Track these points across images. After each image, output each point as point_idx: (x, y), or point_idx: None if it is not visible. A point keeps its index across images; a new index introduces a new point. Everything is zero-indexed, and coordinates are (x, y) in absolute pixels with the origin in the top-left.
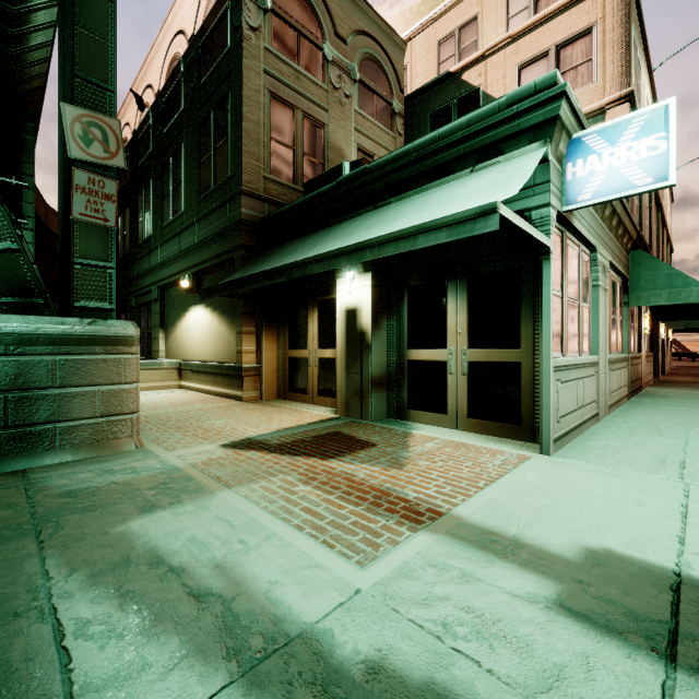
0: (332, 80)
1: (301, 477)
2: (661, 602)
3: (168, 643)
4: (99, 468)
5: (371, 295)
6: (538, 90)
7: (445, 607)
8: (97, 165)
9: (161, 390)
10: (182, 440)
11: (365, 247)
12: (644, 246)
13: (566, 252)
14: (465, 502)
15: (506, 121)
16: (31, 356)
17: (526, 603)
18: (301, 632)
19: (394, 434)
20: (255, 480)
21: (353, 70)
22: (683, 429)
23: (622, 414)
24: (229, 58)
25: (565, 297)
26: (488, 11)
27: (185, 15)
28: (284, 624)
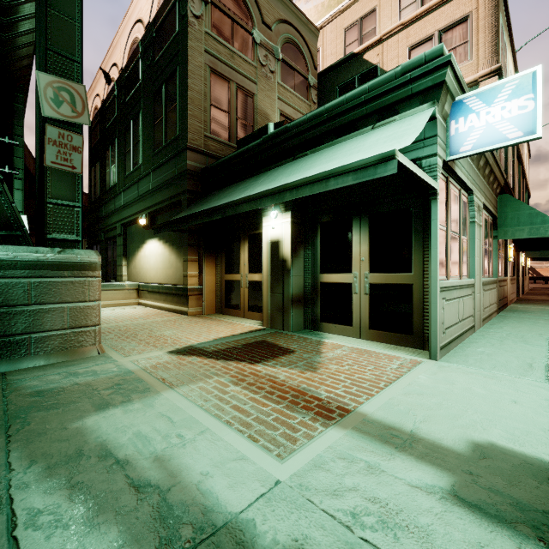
0: (260, 58)
1: (233, 379)
2: (542, 493)
3: (108, 533)
4: (66, 371)
5: (291, 230)
6: (428, 60)
7: (353, 498)
8: (66, 122)
9: (123, 306)
10: (137, 347)
11: (285, 189)
12: (510, 191)
13: (449, 194)
14: (369, 401)
15: (401, 86)
16: (10, 279)
17: (425, 494)
18: (227, 522)
19: (309, 342)
20: (194, 381)
21: (276, 51)
22: (544, 338)
23: (493, 326)
24: (177, 40)
25: (448, 231)
26: (384, 4)
27: (142, 7)
28: (212, 514)
